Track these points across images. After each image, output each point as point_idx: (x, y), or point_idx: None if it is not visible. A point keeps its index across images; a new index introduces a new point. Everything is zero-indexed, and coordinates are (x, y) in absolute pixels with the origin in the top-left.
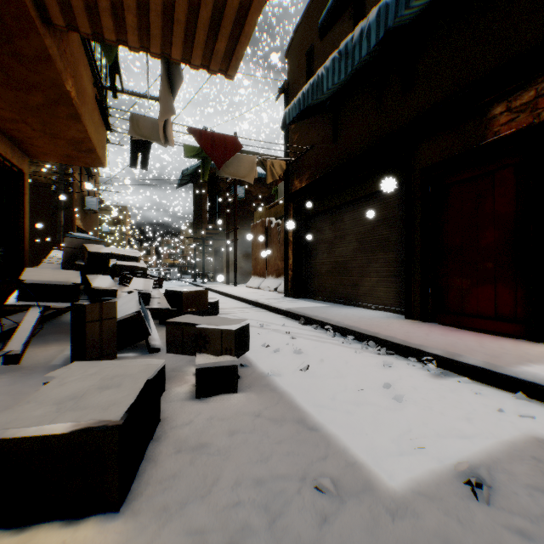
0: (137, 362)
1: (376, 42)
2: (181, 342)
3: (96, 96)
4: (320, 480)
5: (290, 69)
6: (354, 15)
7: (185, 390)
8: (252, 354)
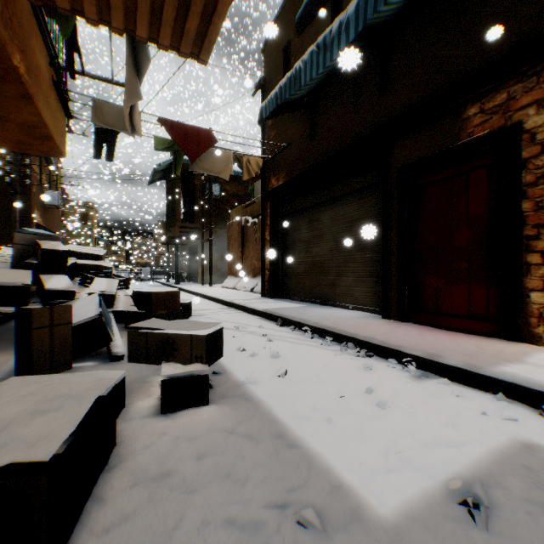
0: (91, 375)
1: (355, 35)
2: (145, 349)
3: (53, 77)
4: (302, 513)
5: (267, 64)
6: (331, 12)
7: (149, 405)
8: (227, 360)
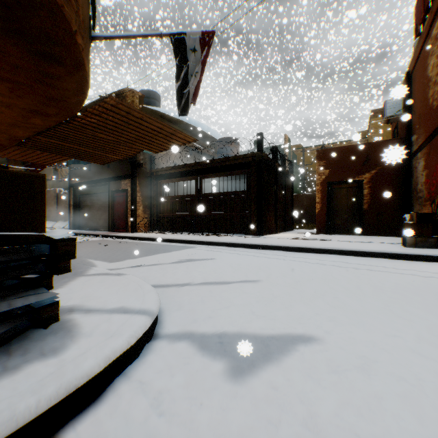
0: None
1: None
2: None
3: None
4: None
5: None
6: None
7: None
8: None
